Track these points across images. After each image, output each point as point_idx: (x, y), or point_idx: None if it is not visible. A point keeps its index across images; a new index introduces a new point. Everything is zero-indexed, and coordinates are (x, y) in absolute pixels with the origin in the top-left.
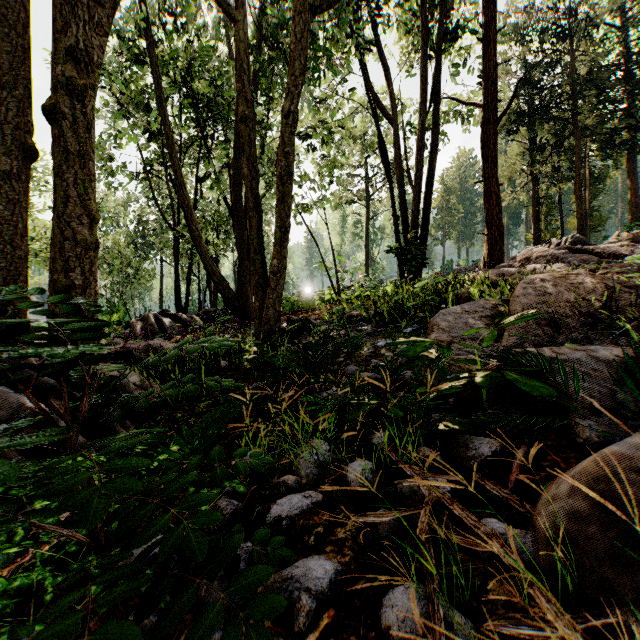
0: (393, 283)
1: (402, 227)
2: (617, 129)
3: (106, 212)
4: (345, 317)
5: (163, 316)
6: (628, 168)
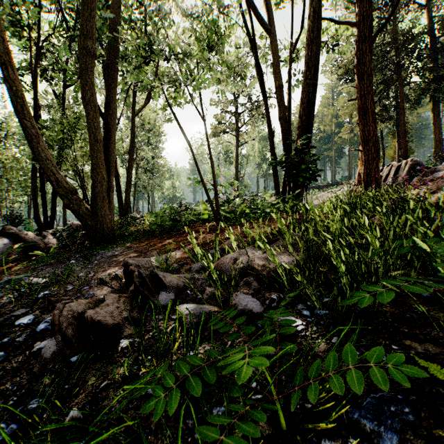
0: (279, 198)
1: (282, 139)
2: (431, 79)
3: (9, 131)
4: (234, 268)
5: (3, 235)
6: (434, 112)
